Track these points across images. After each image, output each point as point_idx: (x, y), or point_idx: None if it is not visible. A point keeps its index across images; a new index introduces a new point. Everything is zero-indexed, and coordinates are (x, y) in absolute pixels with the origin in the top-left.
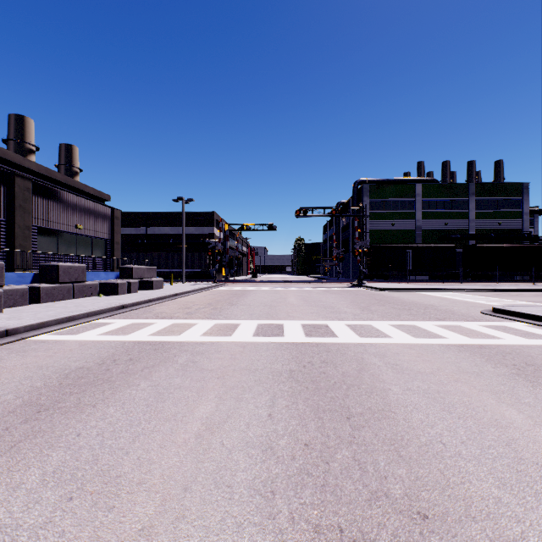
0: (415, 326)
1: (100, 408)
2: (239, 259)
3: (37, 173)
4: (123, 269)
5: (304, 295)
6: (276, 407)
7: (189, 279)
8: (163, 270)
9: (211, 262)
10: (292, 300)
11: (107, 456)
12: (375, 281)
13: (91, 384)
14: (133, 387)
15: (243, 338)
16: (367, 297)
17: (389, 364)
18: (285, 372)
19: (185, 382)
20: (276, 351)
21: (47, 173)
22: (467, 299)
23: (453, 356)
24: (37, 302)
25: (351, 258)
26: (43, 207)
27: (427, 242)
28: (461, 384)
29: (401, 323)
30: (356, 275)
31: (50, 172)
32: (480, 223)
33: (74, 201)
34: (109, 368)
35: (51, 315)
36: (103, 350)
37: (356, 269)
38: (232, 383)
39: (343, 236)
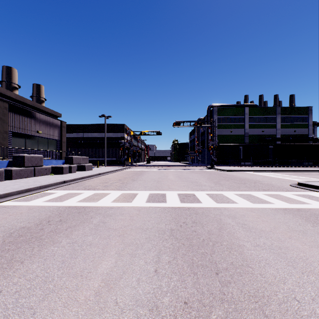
0: (251, 195)
1: (26, 264)
2: (139, 152)
3: (15, 99)
4: (67, 158)
5: (178, 174)
6: (161, 263)
7: (109, 164)
8: (93, 159)
9: (122, 154)
10: (171, 177)
11: (16, 317)
12: (221, 165)
13: (25, 242)
14: (56, 244)
15: (139, 204)
16: (217, 175)
17: (240, 224)
18: (167, 230)
19: (95, 239)
20: (161, 213)
21: (21, 99)
22: (278, 176)
23: (282, 217)
24: (10, 179)
25: (206, 152)
26: (16, 119)
27: (251, 142)
28: (294, 240)
29: (242, 193)
30: (209, 162)
31: (23, 99)
32: (283, 131)
33: (36, 116)
34: (43, 228)
35: (15, 188)
36: (43, 213)
37: (209, 158)
38: (129, 240)
39: (201, 139)
